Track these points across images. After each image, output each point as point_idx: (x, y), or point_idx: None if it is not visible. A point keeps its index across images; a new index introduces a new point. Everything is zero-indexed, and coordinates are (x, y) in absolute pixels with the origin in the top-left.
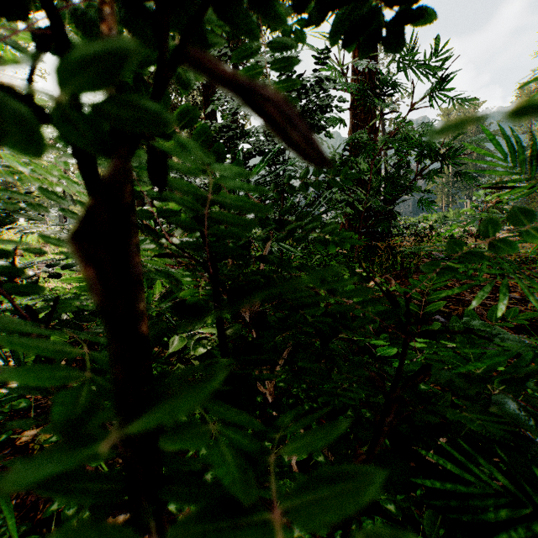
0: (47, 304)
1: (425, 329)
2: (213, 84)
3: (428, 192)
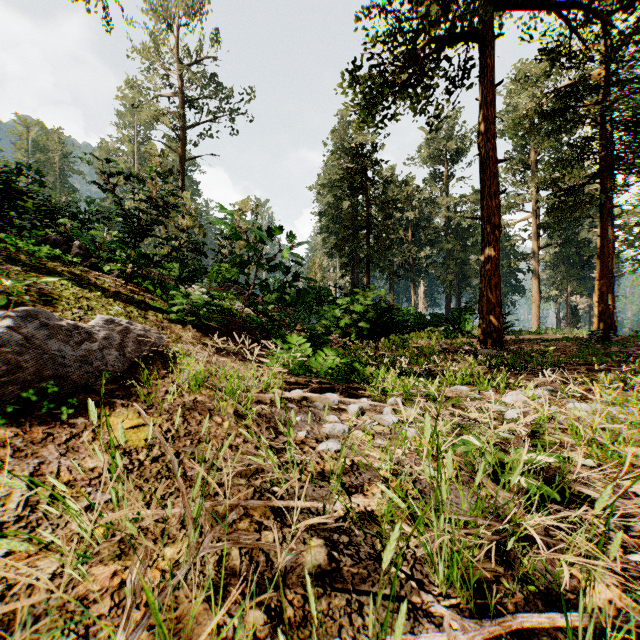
0: None
1: None
2: None
3: None
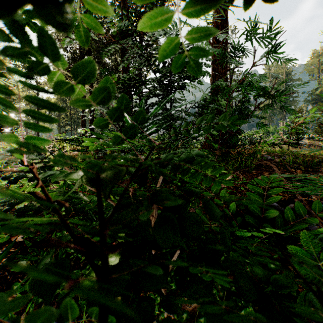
0: (6, 203)
1: (267, 214)
2: (127, 50)
3: (262, 118)
